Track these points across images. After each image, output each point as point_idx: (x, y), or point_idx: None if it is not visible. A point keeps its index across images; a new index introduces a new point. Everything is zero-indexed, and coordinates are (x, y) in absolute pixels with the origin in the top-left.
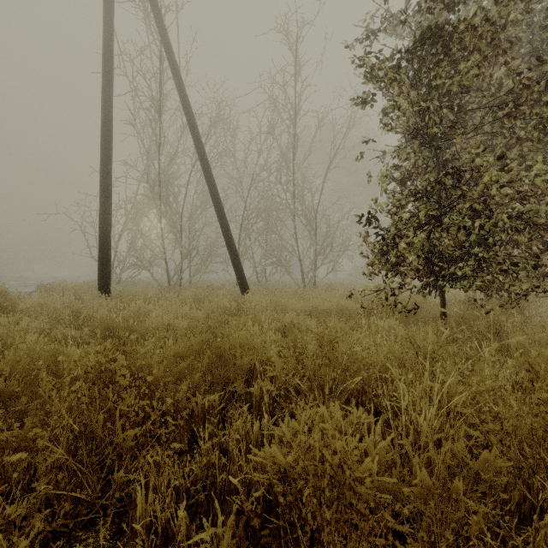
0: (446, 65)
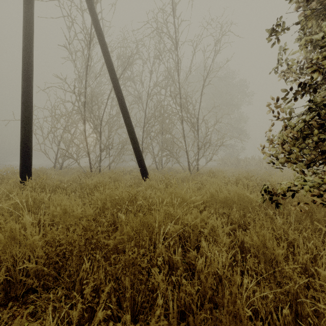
0: None
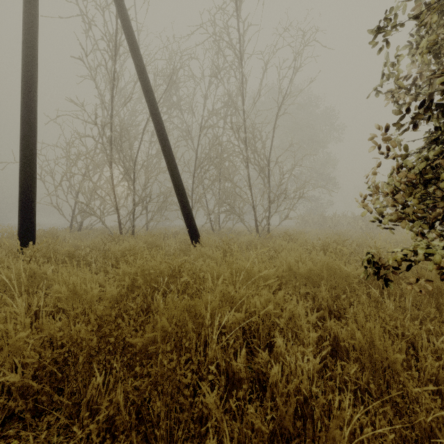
0: None
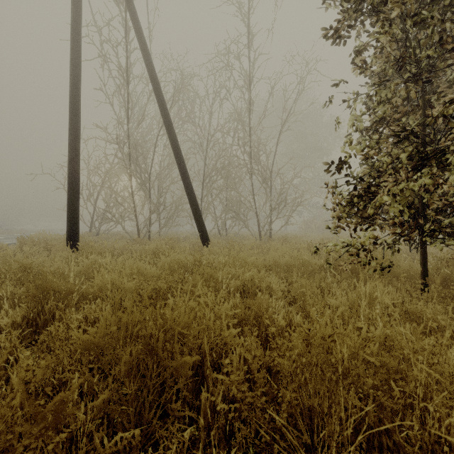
0: None
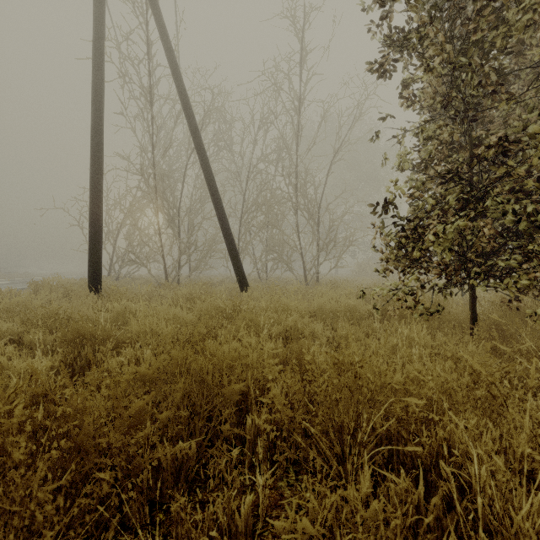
0: (485, 14)
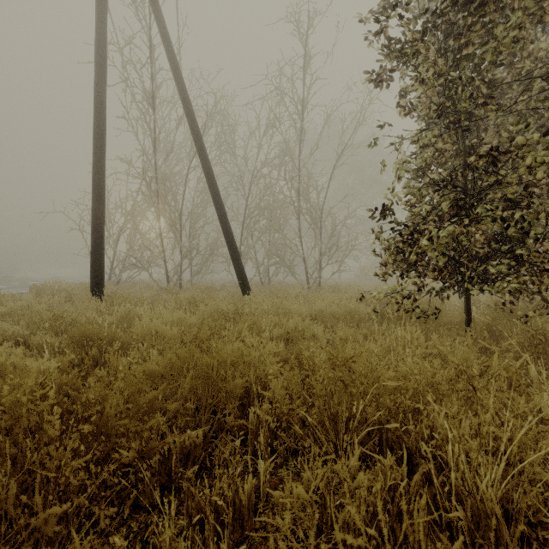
0: (477, 30)
